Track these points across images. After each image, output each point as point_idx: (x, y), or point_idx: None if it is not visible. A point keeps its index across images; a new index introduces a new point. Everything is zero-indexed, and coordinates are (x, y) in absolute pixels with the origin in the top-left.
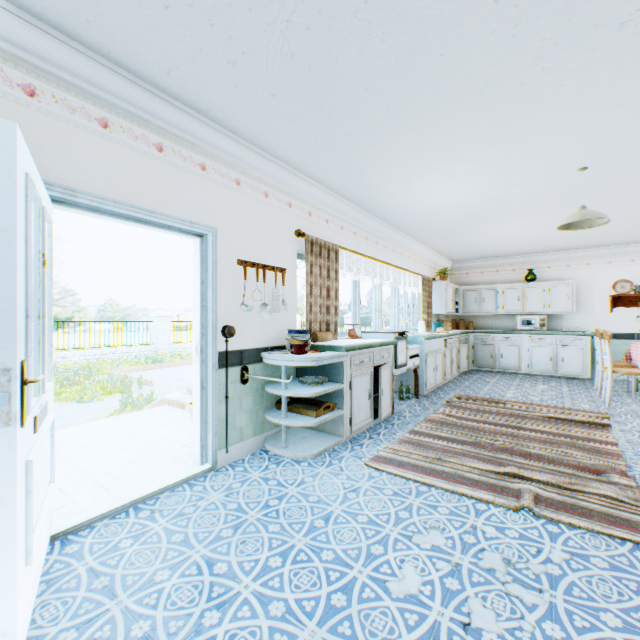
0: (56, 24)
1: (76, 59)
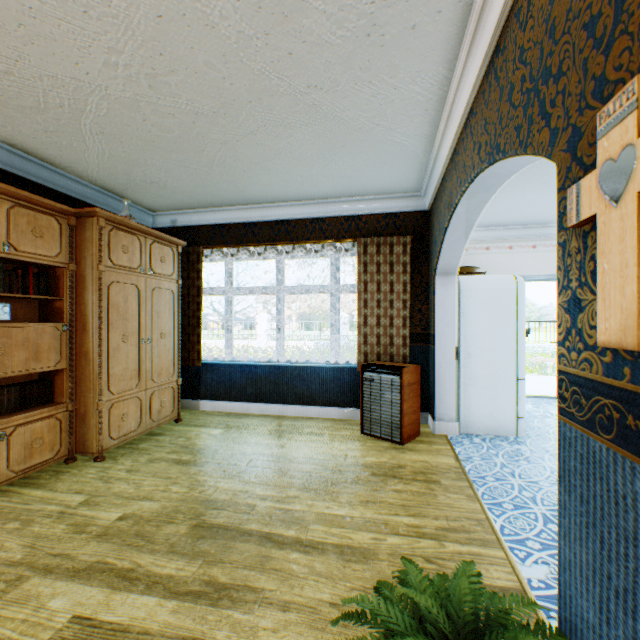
0: (518, 225)
1: (523, 230)
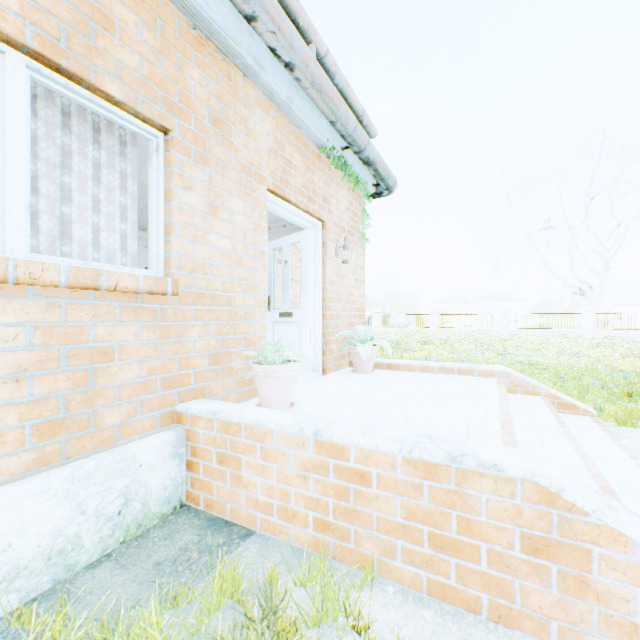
0: None
1: None
